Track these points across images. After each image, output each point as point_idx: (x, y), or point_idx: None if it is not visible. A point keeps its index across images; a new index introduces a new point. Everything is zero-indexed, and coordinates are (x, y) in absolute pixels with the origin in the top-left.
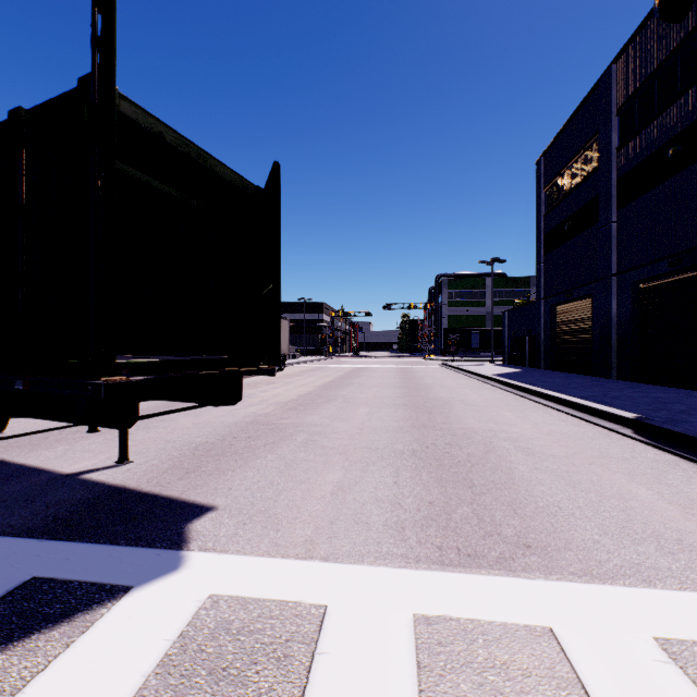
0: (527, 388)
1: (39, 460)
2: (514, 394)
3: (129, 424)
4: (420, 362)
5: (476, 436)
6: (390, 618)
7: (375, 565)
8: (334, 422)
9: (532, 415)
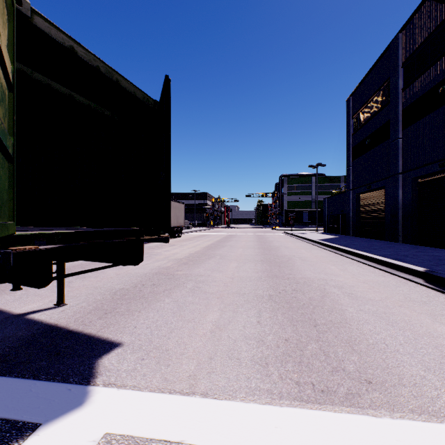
0: (344, 249)
1: (1, 302)
2: (335, 253)
3: (43, 284)
4: (270, 231)
5: (313, 284)
6: None
7: (246, 401)
8: (214, 273)
9: (349, 268)
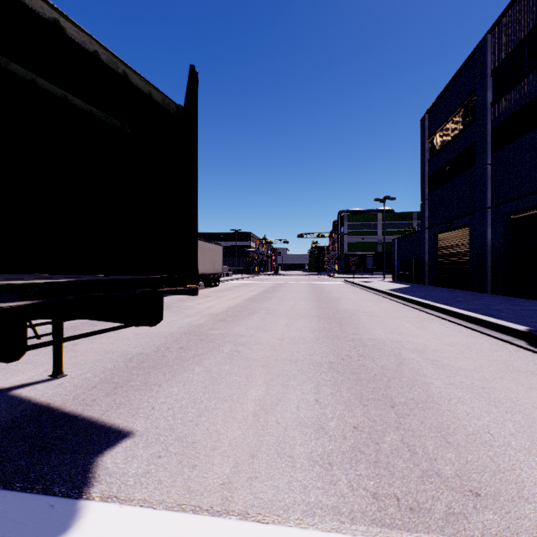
0: (420, 301)
1: None
2: (409, 307)
3: (12, 356)
4: (327, 279)
5: (385, 347)
6: None
7: (302, 527)
8: (258, 332)
9: (429, 326)
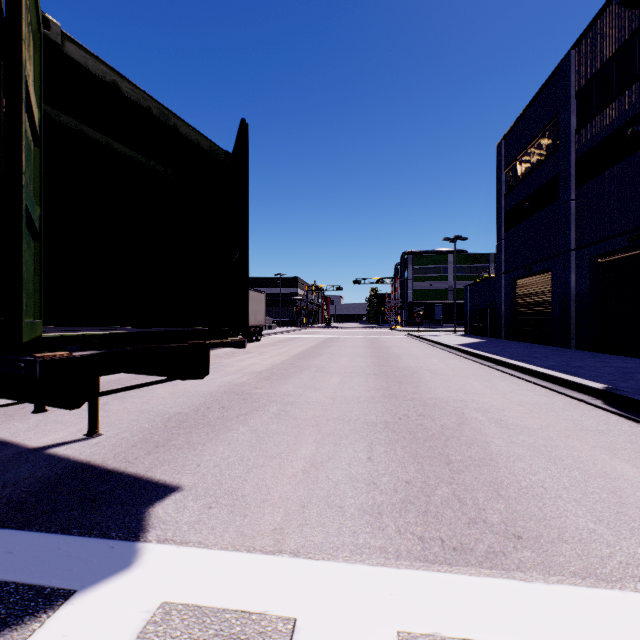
0: (492, 357)
1: (9, 432)
2: (479, 364)
3: (77, 403)
4: (388, 332)
5: (447, 406)
6: (370, 637)
7: (350, 562)
8: (307, 391)
9: (499, 385)
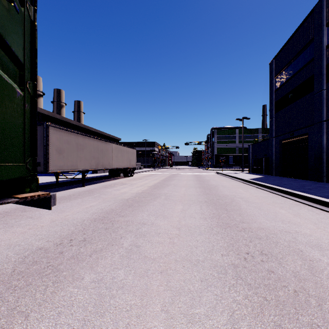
0: (280, 189)
1: None
2: (272, 193)
3: None
4: (204, 171)
5: (280, 240)
6: None
7: None
8: (158, 219)
9: (302, 213)
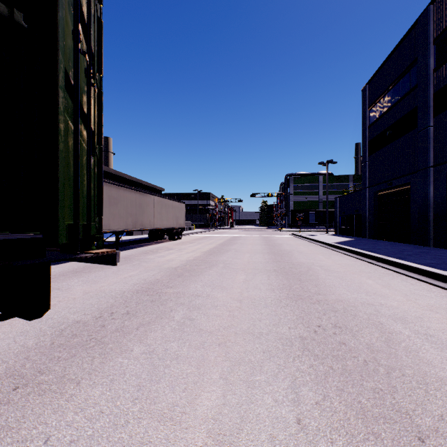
0: (371, 255)
1: None
2: (360, 260)
3: None
4: (276, 232)
5: (359, 312)
6: None
7: None
8: (215, 291)
9: (393, 283)
